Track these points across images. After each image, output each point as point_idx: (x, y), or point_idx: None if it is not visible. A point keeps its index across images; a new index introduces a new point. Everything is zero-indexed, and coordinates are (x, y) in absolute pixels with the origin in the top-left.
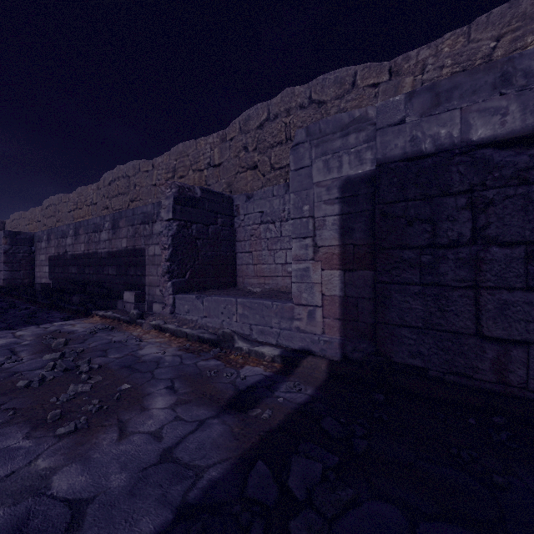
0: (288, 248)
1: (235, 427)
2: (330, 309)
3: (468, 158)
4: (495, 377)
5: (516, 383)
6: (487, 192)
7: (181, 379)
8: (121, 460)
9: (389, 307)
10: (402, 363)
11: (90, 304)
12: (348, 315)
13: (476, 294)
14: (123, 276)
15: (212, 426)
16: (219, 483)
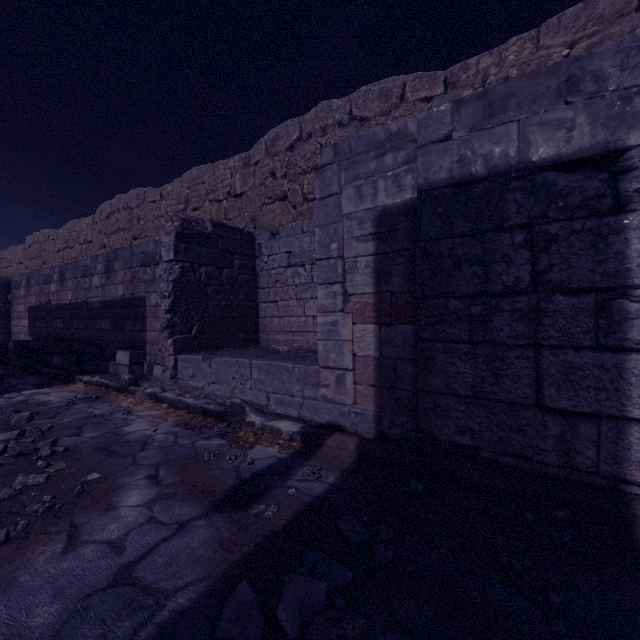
0: None
1: (226, 531)
2: (363, 374)
3: (527, 184)
4: (559, 459)
5: (584, 466)
6: (550, 226)
7: (169, 464)
8: (58, 583)
9: (432, 371)
10: (448, 441)
11: (73, 367)
12: (384, 381)
13: (536, 355)
14: (118, 332)
15: (195, 530)
16: (186, 615)
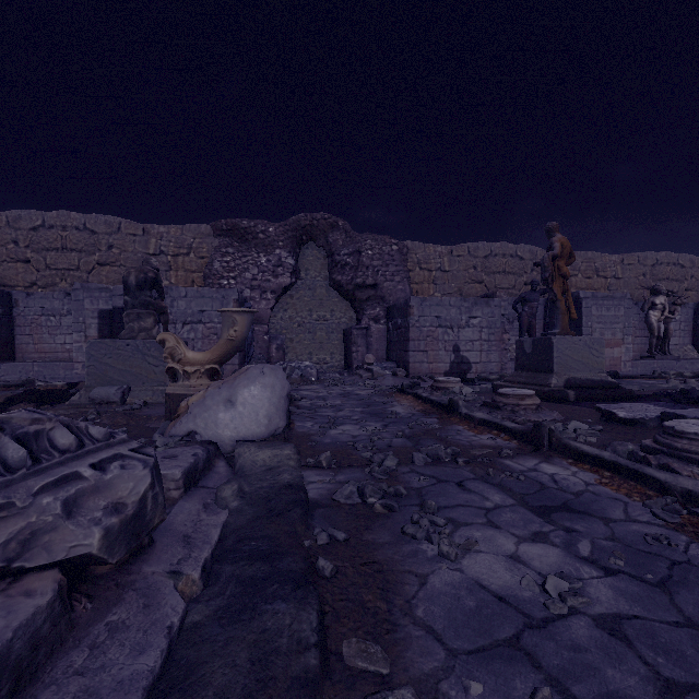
0: (67, 333)
1: None
2: None
3: None
4: None
5: None
6: None
7: None
8: None
9: None
10: None
11: None
12: None
13: None
14: None
15: None
16: None
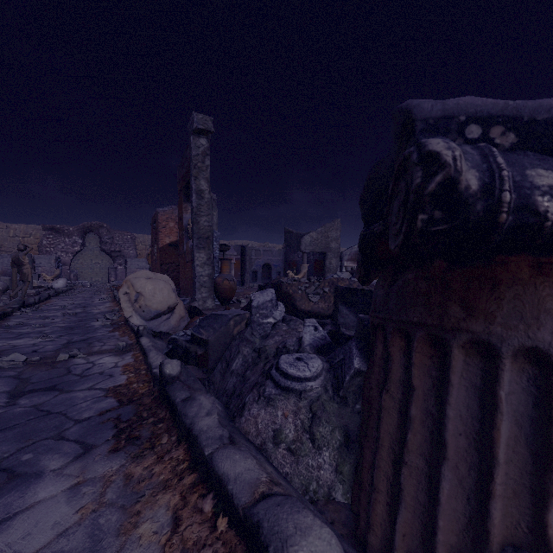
0: None
1: None
2: None
3: None
4: None
5: None
6: None
7: None
8: None
9: None
10: None
11: None
12: None
13: None
14: None
15: None
16: None
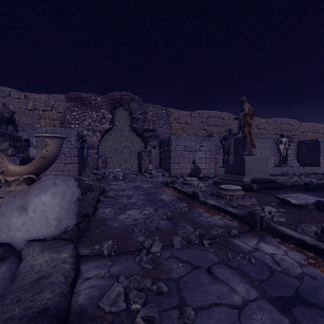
0: None
1: None
2: None
3: None
4: None
5: None
6: None
7: None
8: None
9: None
10: None
11: None
12: None
13: None
14: None
15: None
16: None
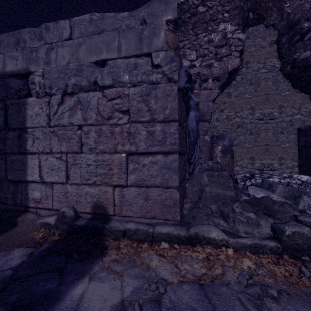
0: None
1: None
2: None
3: (3, 81)
4: (14, 202)
5: (20, 203)
6: (9, 101)
7: None
8: None
9: None
10: None
11: None
12: None
13: (6, 157)
14: None
15: None
16: None
